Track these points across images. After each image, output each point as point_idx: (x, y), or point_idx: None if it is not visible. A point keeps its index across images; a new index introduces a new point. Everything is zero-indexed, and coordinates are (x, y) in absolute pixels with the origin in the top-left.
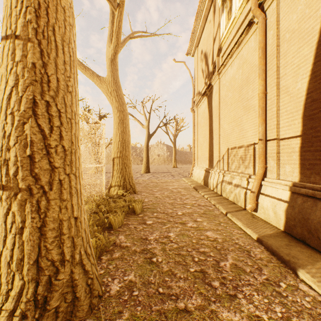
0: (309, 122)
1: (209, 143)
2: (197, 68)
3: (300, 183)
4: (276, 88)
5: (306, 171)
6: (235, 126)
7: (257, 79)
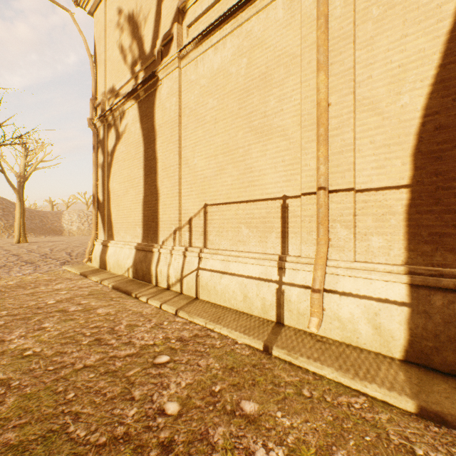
0: (431, 163)
1: (147, 194)
2: (106, 41)
3: (428, 268)
4: (353, 98)
5: (422, 246)
6: (230, 162)
7: (294, 80)
